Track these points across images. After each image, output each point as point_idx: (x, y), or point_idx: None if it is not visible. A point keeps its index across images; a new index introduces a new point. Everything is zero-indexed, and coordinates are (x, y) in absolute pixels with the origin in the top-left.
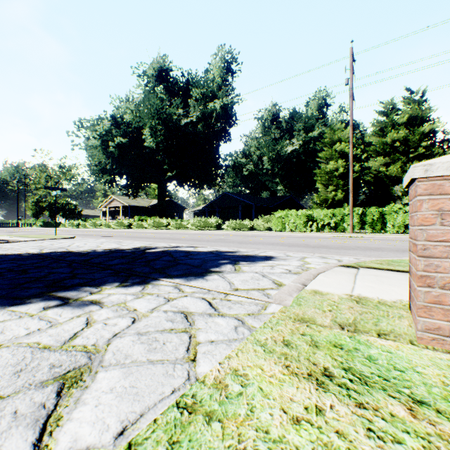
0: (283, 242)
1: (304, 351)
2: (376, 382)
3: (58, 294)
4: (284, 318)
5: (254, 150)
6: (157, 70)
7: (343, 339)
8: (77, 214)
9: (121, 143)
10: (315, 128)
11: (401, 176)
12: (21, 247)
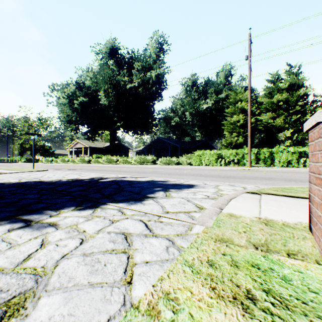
0: (200, 173)
1: (227, 271)
2: (296, 306)
3: (24, 217)
4: (207, 238)
5: (179, 107)
6: (109, 49)
7: (258, 258)
8: (51, 153)
9: (83, 102)
10: (223, 91)
11: (284, 126)
12: (5, 178)
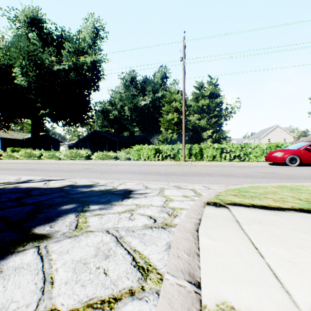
0: (140, 170)
1: None
2: None
3: None
4: None
5: (118, 101)
6: (29, 17)
7: None
8: None
9: None
10: (159, 91)
11: (207, 126)
12: None
